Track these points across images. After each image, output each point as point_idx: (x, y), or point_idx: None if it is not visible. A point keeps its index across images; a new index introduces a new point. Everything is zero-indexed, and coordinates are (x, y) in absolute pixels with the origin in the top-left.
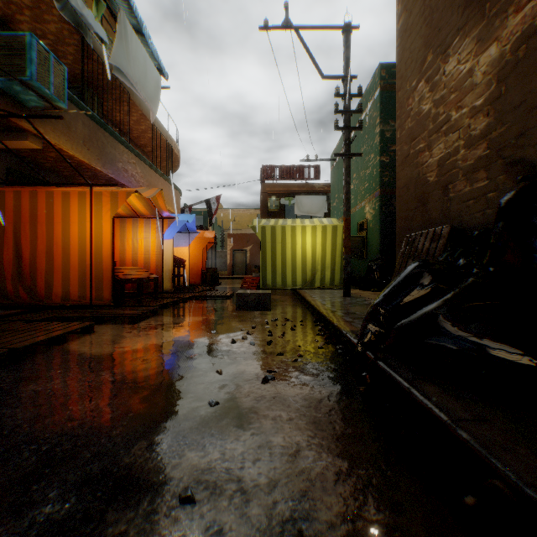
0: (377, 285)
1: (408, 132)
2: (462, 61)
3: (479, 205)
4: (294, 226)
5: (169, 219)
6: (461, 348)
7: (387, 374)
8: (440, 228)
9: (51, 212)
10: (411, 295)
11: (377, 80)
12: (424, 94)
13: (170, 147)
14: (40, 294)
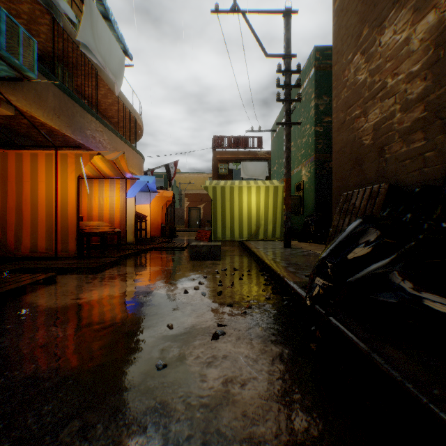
0: (312, 238)
1: (344, 101)
2: (398, 31)
3: (416, 164)
4: (240, 186)
5: (132, 180)
6: (424, 309)
7: (340, 332)
8: (378, 186)
9: (20, 172)
10: (360, 250)
11: (313, 61)
12: (359, 65)
13: (134, 118)
14: (10, 246)
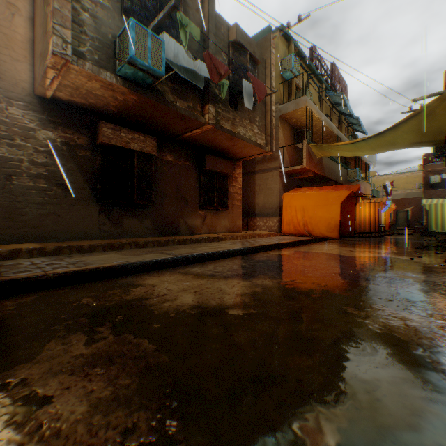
0: None
1: None
2: None
3: None
4: None
5: (383, 205)
6: None
7: None
8: None
9: (359, 209)
10: None
11: None
12: None
13: (368, 166)
14: (356, 229)
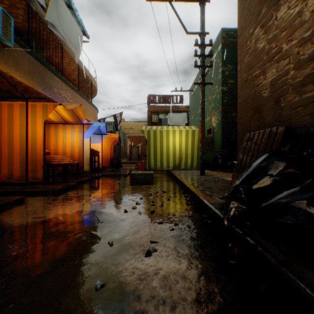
0: (220, 167)
1: (246, 65)
2: (292, 7)
3: (307, 110)
4: (168, 130)
5: (87, 125)
6: None
7: (258, 252)
8: (276, 128)
9: (0, 118)
10: (269, 179)
11: (220, 39)
12: (259, 36)
13: (90, 81)
14: None
